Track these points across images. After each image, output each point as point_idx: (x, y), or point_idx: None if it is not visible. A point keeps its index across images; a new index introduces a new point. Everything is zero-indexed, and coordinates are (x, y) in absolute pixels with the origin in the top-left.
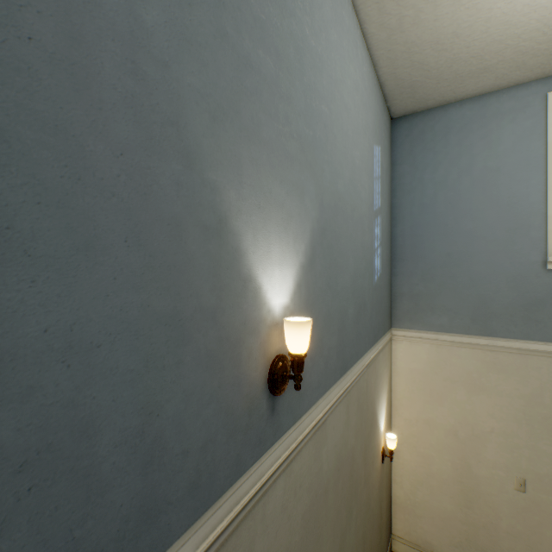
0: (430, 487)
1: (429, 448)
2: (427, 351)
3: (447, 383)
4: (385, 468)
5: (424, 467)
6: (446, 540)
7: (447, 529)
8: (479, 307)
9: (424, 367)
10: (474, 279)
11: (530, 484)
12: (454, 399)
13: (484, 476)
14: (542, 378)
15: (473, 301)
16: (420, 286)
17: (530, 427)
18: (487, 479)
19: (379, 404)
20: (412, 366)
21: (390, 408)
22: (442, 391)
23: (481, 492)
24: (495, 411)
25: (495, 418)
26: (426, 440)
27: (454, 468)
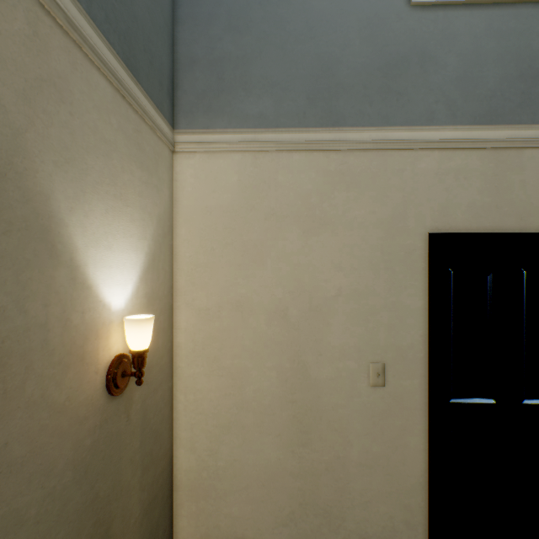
0: (244, 431)
1: (243, 354)
2: (238, 168)
3: (271, 223)
4: (143, 415)
5: (234, 396)
6: (270, 520)
7: (271, 498)
8: (321, 76)
9: (234, 200)
10: (314, 26)
11: (391, 369)
12: (282, 251)
13: (328, 379)
14: (406, 186)
15: (312, 66)
16: (226, 43)
17: (390, 273)
18: (333, 381)
19: (85, 208)
20: (213, 201)
21: (169, 291)
22: (263, 239)
23: (324, 409)
24: (344, 258)
25: (344, 271)
26: (237, 341)
27: (282, 381)
